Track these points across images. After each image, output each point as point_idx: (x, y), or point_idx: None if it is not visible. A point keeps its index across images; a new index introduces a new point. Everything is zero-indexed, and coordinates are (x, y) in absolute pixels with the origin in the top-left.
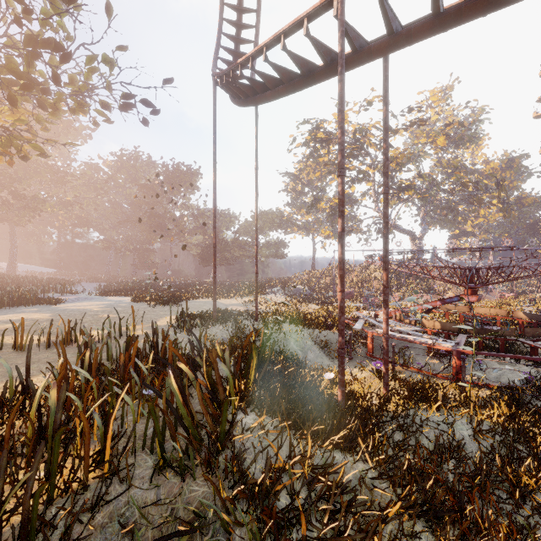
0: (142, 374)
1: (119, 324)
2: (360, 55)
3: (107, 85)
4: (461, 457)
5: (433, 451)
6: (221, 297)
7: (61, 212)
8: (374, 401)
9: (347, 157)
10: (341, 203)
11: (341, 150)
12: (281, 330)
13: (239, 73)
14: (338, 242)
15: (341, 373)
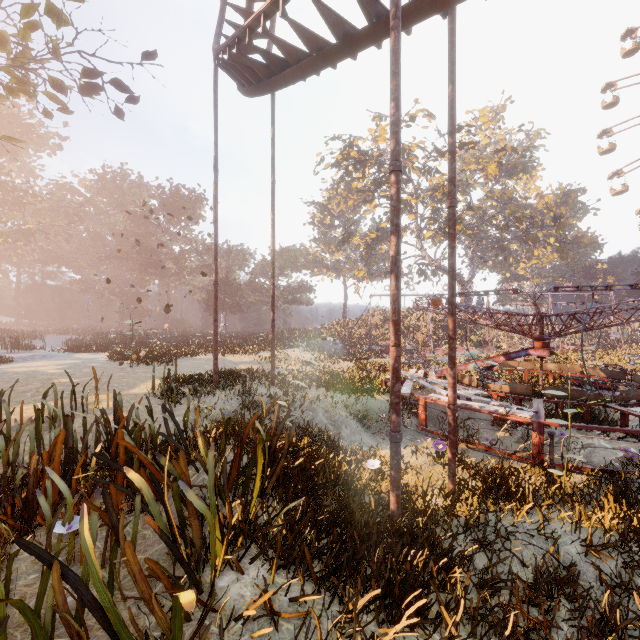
0: (74, 486)
1: (71, 394)
2: (419, 3)
3: (55, 50)
4: (578, 596)
5: (534, 586)
6: (230, 352)
7: (19, 243)
8: (437, 500)
9: (386, 183)
10: (396, 212)
11: (396, 132)
12: (306, 397)
13: (247, 41)
14: (391, 271)
15: (395, 468)
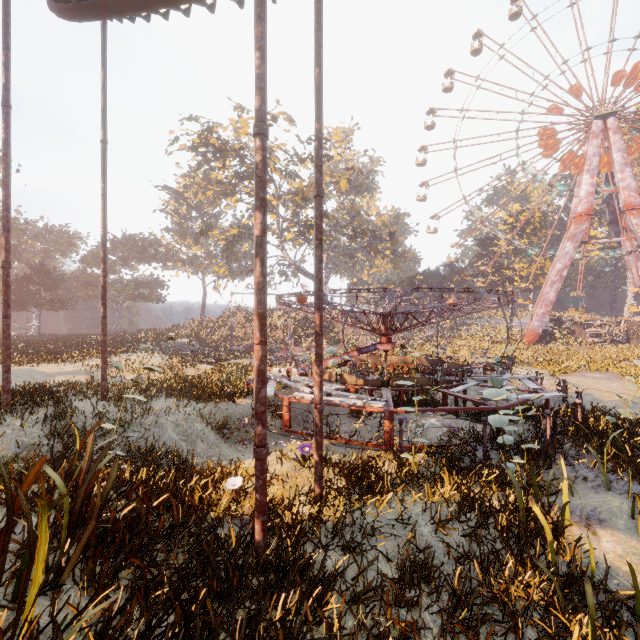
0: None
1: None
2: None
3: None
4: (435, 578)
5: (399, 581)
6: (42, 361)
7: None
8: (304, 508)
9: (248, 178)
10: (262, 184)
11: (262, 88)
12: (151, 411)
13: None
14: (256, 254)
15: (260, 490)
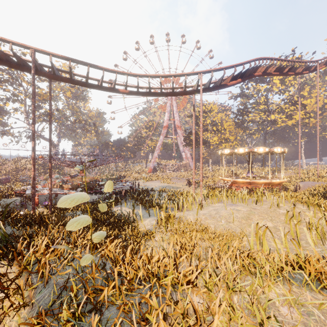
0: None
1: None
2: (40, 73)
3: None
4: None
5: None
6: None
7: None
8: None
9: (4, 82)
10: (34, 135)
11: (34, 113)
12: None
13: None
14: (32, 151)
15: (34, 204)
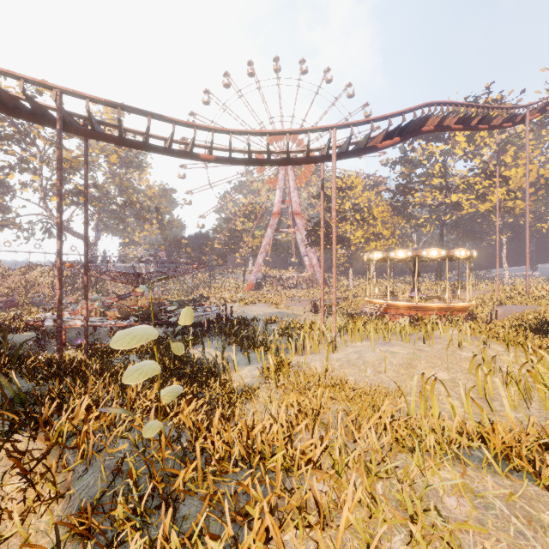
0: None
1: None
2: (70, 128)
3: None
4: None
5: None
6: None
7: None
8: None
9: (5, 139)
10: (61, 230)
11: (61, 195)
12: None
13: None
14: (58, 256)
15: (60, 343)
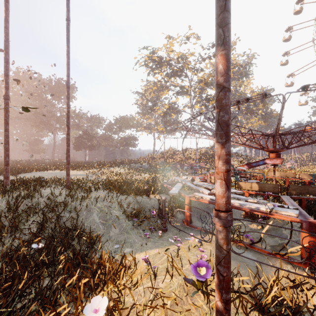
0: None
1: None
2: None
3: None
4: None
5: None
6: (71, 169)
7: None
8: None
9: (173, 76)
10: None
11: None
12: (89, 198)
13: None
14: None
15: None
